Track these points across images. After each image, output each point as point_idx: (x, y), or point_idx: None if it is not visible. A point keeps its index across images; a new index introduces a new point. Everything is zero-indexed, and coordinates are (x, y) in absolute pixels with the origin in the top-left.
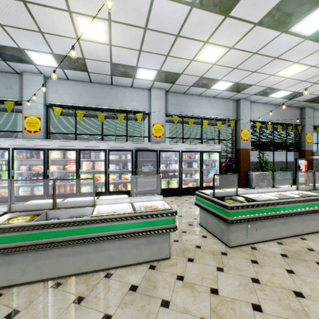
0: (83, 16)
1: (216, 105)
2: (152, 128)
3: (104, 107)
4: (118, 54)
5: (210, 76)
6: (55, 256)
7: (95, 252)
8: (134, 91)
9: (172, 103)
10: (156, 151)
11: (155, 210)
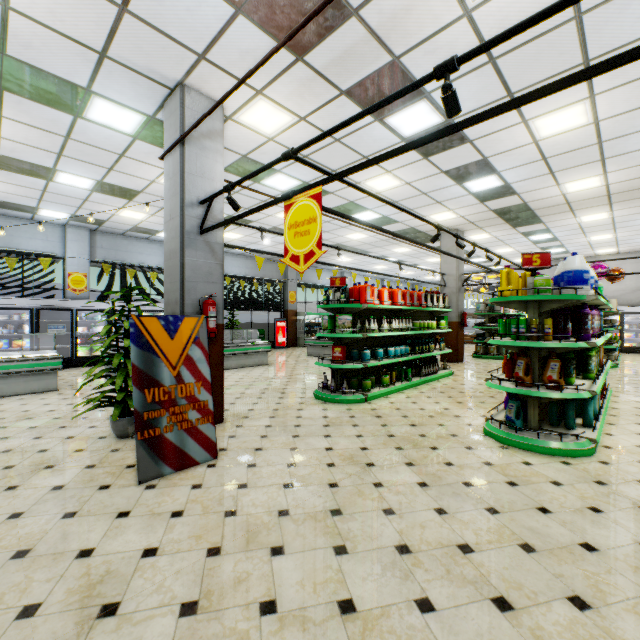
0: None
1: None
2: (69, 278)
3: None
4: (8, 197)
5: (146, 227)
6: None
7: None
8: (37, 226)
9: (103, 247)
10: (72, 310)
11: (44, 356)
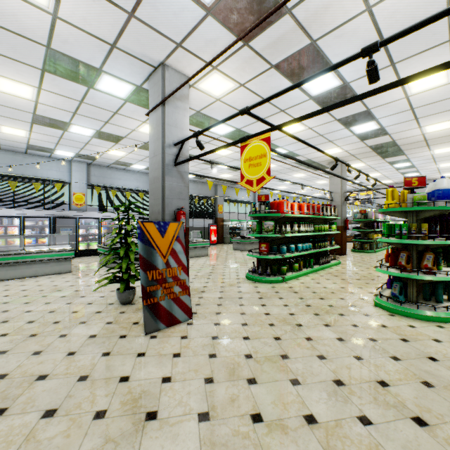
0: (8, 127)
1: (140, 179)
2: (73, 197)
3: (17, 175)
4: (37, 142)
5: (124, 161)
6: (5, 270)
7: (28, 269)
8: (53, 161)
9: (95, 175)
10: (76, 218)
11: (63, 249)
